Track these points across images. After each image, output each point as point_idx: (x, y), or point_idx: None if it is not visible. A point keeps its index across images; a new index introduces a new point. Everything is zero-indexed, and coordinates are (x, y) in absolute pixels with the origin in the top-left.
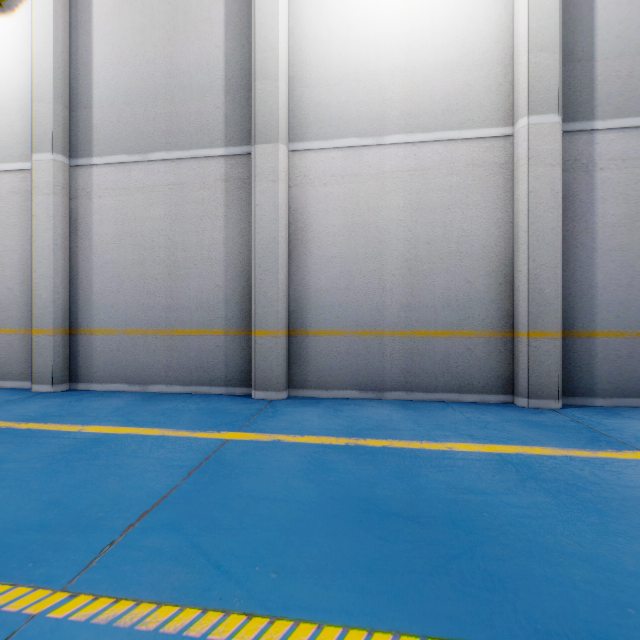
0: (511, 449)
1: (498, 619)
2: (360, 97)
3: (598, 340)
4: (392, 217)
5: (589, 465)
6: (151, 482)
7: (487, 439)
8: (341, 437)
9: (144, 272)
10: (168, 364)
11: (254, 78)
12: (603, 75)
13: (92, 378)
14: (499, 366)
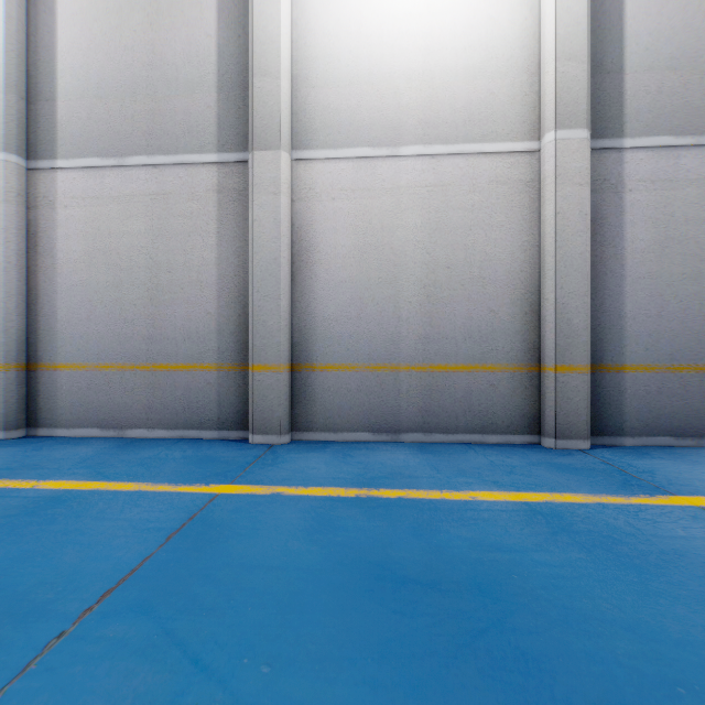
0: (540, 497)
1: None
2: (373, 102)
3: (628, 375)
4: (409, 238)
5: (623, 513)
6: (119, 551)
7: (513, 486)
8: (351, 488)
9: (120, 296)
10: (149, 404)
11: (251, 74)
12: (633, 89)
13: (56, 422)
14: (525, 403)
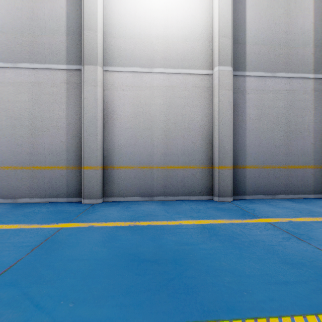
0: (208, 221)
1: (187, 308)
2: (141, 47)
3: (247, 170)
4: (157, 109)
5: (239, 226)
6: (5, 257)
7: (198, 217)
8: (127, 221)
9: (15, 132)
10: (31, 186)
11: (83, 29)
12: (249, 52)
13: None
14: (206, 182)
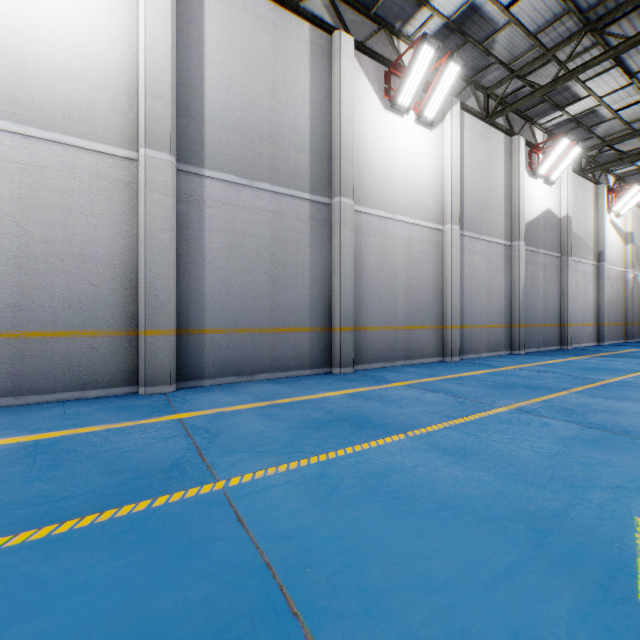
0: (61, 433)
1: None
2: None
3: (207, 336)
4: None
5: (115, 432)
6: None
7: (50, 429)
8: None
9: None
10: None
11: None
12: (211, 136)
13: None
14: (125, 361)
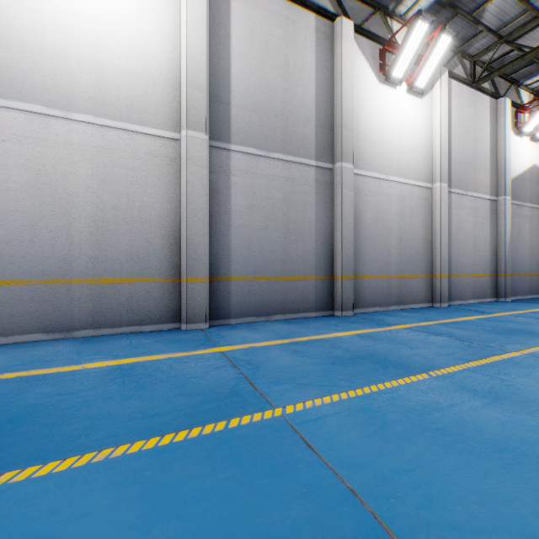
0: (135, 360)
1: None
2: (47, 71)
3: (233, 282)
4: (80, 183)
5: (175, 361)
6: None
7: (125, 356)
8: None
9: None
10: None
11: None
12: (235, 117)
13: None
14: (171, 303)
